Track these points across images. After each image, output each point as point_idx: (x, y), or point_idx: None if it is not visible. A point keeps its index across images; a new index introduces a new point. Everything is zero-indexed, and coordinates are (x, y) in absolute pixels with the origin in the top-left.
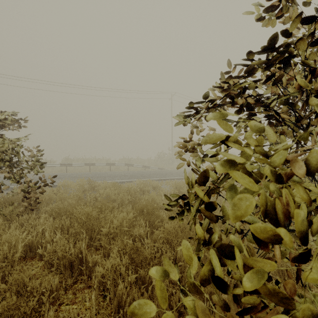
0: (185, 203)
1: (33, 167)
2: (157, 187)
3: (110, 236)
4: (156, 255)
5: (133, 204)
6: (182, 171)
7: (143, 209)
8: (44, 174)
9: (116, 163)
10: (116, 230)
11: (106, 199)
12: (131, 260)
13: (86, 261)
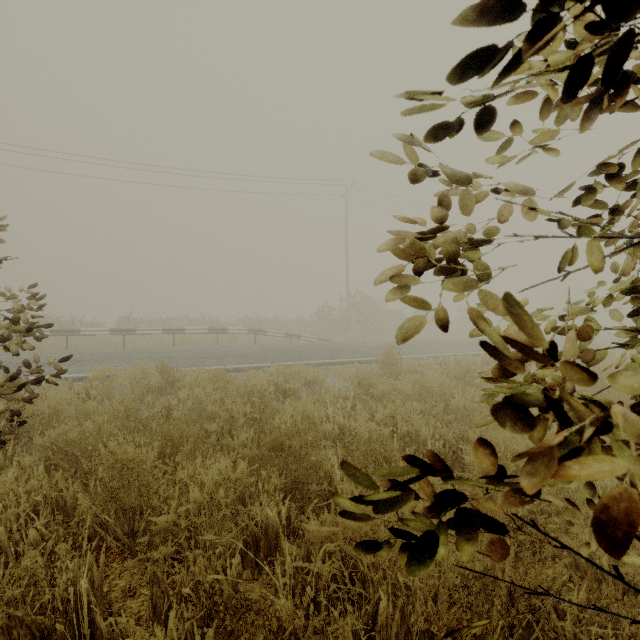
0: (436, 500)
1: (5, 337)
2: (317, 381)
3: (175, 540)
4: (310, 624)
5: (258, 425)
6: (370, 345)
7: (279, 447)
8: (74, 352)
9: (230, 328)
10: (195, 518)
11: (194, 413)
12: (228, 639)
13: (96, 625)
